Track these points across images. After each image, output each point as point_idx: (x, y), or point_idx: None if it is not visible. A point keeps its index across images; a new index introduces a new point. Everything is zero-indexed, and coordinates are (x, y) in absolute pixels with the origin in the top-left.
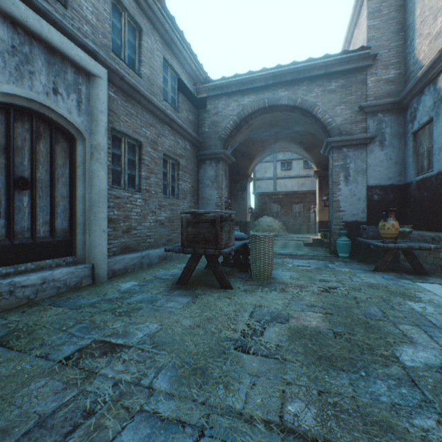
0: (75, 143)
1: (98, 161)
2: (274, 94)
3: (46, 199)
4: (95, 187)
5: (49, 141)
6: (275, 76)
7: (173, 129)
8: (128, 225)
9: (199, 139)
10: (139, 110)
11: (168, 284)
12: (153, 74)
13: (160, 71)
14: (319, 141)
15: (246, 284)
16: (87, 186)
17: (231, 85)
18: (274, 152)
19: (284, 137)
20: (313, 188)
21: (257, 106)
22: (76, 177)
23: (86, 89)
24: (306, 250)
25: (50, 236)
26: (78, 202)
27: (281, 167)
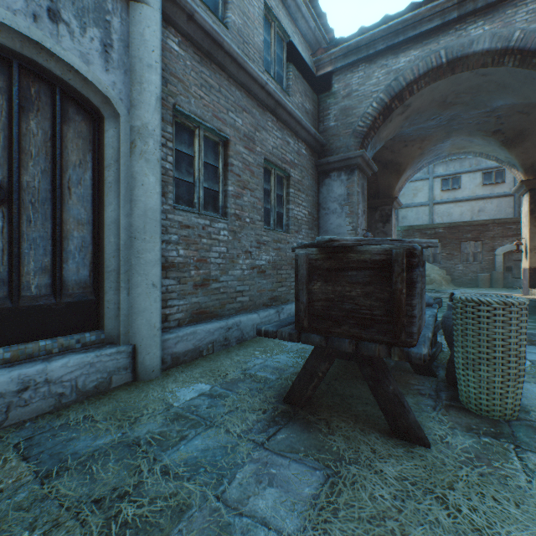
0: (103, 124)
1: (143, 158)
2: (459, 37)
3: (43, 225)
4: (138, 204)
5: (49, 117)
6: (464, 0)
7: (279, 120)
8: (204, 274)
9: (320, 139)
10: (224, 81)
11: (267, 402)
12: (247, 26)
13: (259, 23)
14: (535, 125)
15: (458, 427)
16: (123, 203)
17: (374, 42)
18: (438, 159)
19: (463, 127)
20: (501, 215)
21: (423, 67)
22: (103, 186)
23: (121, 24)
24: None
25: (51, 295)
26: (107, 231)
27: (441, 186)
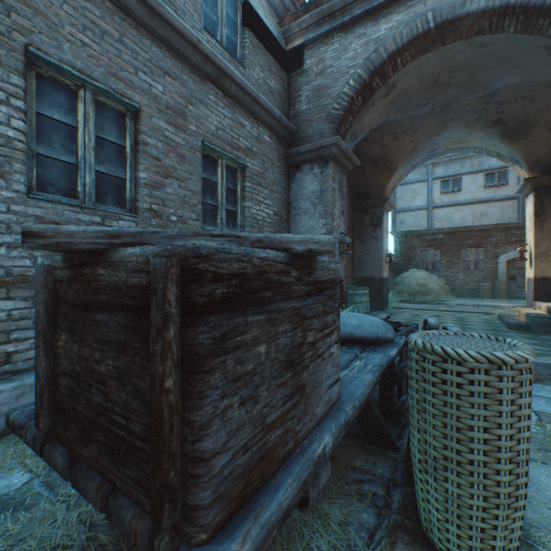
0: None
1: None
2: None
3: None
4: None
5: None
6: None
7: (227, 95)
8: None
9: (288, 124)
10: (130, 29)
11: (84, 525)
12: None
13: None
14: (541, 114)
15: None
16: None
17: (350, 6)
18: (434, 155)
19: (459, 116)
20: (504, 219)
21: (407, 34)
22: None
23: None
24: (526, 343)
25: None
26: None
27: (441, 188)
